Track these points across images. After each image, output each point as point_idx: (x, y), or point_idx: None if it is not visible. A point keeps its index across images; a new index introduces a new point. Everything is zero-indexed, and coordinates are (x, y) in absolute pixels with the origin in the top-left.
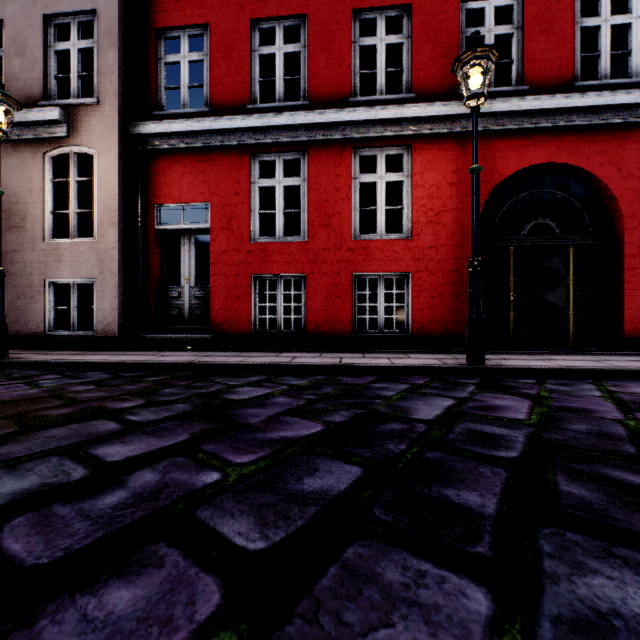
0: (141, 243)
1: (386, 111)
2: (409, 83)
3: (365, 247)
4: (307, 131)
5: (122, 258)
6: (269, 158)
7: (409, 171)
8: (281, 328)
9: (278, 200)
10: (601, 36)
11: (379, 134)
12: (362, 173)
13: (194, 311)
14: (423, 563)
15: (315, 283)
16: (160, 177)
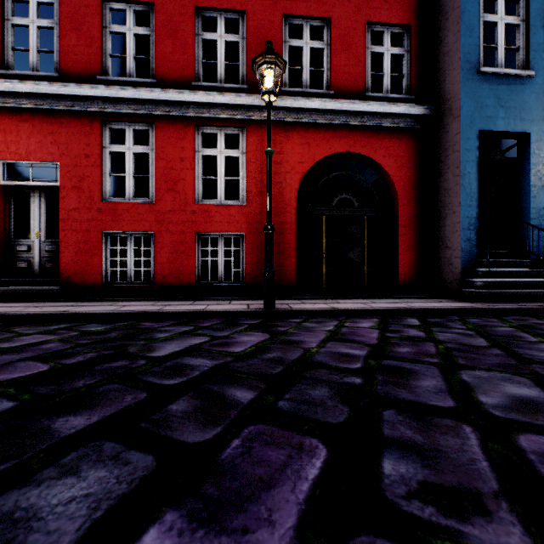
0: None
1: (222, 97)
2: (244, 76)
3: (206, 210)
4: (154, 106)
5: None
6: (120, 126)
7: (244, 149)
8: (132, 280)
9: (128, 165)
10: (385, 61)
11: (218, 116)
12: (236, 148)
13: (45, 264)
14: None
15: (162, 240)
16: (6, 134)
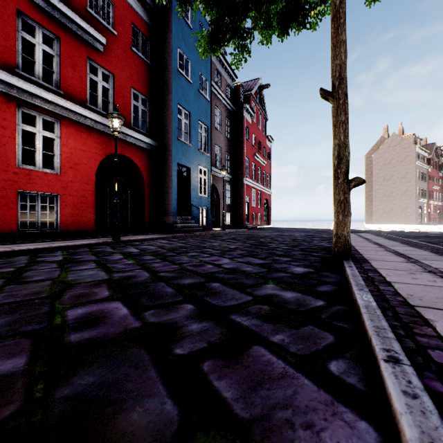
0: None
1: (48, 95)
2: (58, 82)
3: (28, 174)
4: None
5: None
6: None
7: (59, 134)
8: None
9: None
10: (139, 111)
11: (40, 105)
12: None
13: None
14: (177, 257)
15: None
16: None
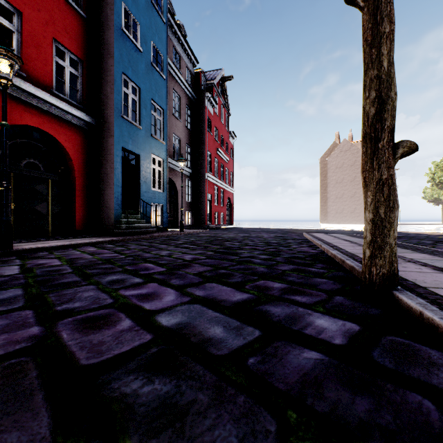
0: None
1: None
2: None
3: None
4: None
5: None
6: None
7: None
8: None
9: None
10: (66, 73)
11: None
12: None
13: None
14: (74, 289)
15: None
16: None
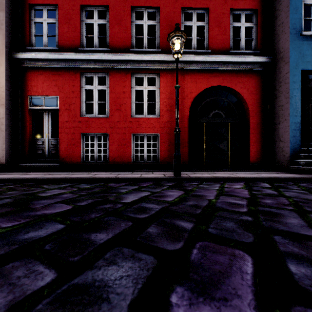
0: (20, 115)
1: (147, 56)
2: (158, 44)
3: (137, 121)
4: (109, 63)
5: (8, 123)
6: (90, 75)
7: (158, 85)
8: (96, 160)
9: (95, 96)
10: (241, 31)
11: (144, 67)
12: (149, 85)
13: (51, 151)
14: (40, 267)
15: (113, 138)
16: (31, 81)
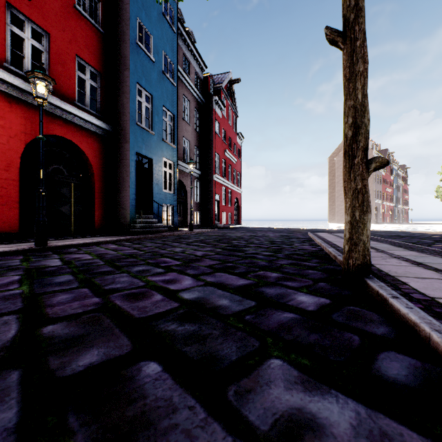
0: None
1: None
2: None
3: None
4: None
5: None
6: None
7: None
8: None
9: None
10: (86, 86)
11: None
12: None
13: None
14: (112, 276)
15: None
16: None
